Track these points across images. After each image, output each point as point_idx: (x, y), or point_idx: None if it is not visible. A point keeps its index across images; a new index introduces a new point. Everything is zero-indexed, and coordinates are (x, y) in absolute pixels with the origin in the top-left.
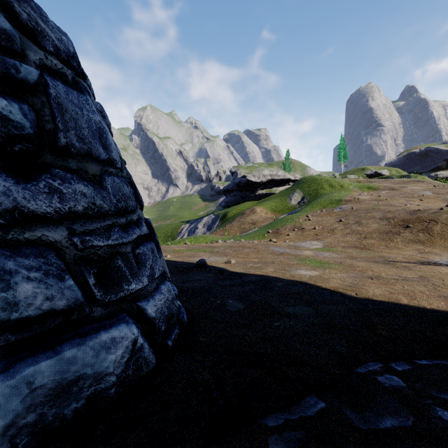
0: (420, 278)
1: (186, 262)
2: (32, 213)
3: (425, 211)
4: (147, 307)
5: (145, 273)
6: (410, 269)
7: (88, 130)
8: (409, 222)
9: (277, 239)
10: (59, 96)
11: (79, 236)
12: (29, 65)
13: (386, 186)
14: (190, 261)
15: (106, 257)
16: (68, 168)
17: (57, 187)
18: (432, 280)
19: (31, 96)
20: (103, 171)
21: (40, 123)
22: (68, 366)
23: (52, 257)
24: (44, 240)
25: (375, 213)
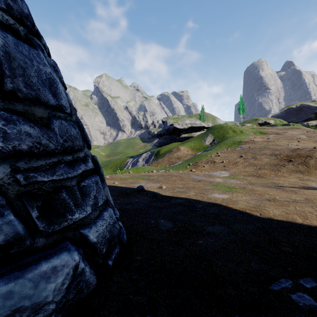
0: (306, 201)
1: (129, 188)
2: None
3: (303, 149)
4: (89, 234)
5: (89, 203)
6: (296, 192)
7: (37, 79)
8: (291, 157)
9: (196, 170)
10: (7, 45)
11: (23, 173)
12: None
13: (273, 131)
14: (132, 187)
15: (51, 191)
16: (14, 110)
17: (0, 127)
18: (315, 202)
19: None
20: (52, 114)
21: None
22: (3, 302)
23: None
24: None
25: (266, 151)
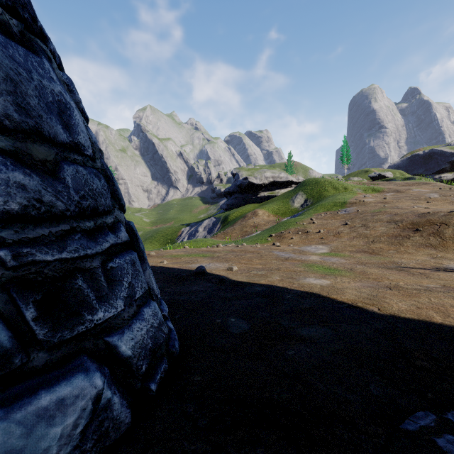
0: (444, 289)
1: (184, 269)
2: None
3: (435, 213)
4: (120, 343)
5: (120, 294)
6: (428, 276)
7: (38, 100)
8: (418, 225)
9: (281, 243)
10: None
11: (11, 248)
12: None
13: (391, 188)
14: (188, 268)
15: (58, 277)
16: None
17: None
18: None
19: None
20: (61, 157)
21: None
22: None
23: None
24: None
25: (382, 216)
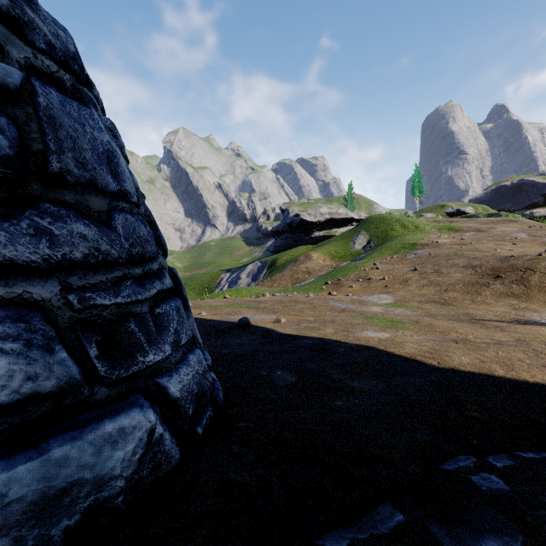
0: (517, 342)
1: (225, 322)
2: (10, 262)
3: (520, 257)
4: (169, 385)
5: (167, 339)
6: (503, 329)
7: (92, 153)
8: (500, 271)
9: (338, 292)
10: (51, 106)
11: (76, 293)
12: (10, 65)
13: (471, 227)
14: (230, 320)
15: (114, 320)
16: (62, 202)
17: (46, 227)
18: (532, 344)
19: (11, 105)
20: (112, 206)
21: (25, 142)
22: (57, 469)
23: (38, 322)
24: (26, 298)
25: (458, 260)
